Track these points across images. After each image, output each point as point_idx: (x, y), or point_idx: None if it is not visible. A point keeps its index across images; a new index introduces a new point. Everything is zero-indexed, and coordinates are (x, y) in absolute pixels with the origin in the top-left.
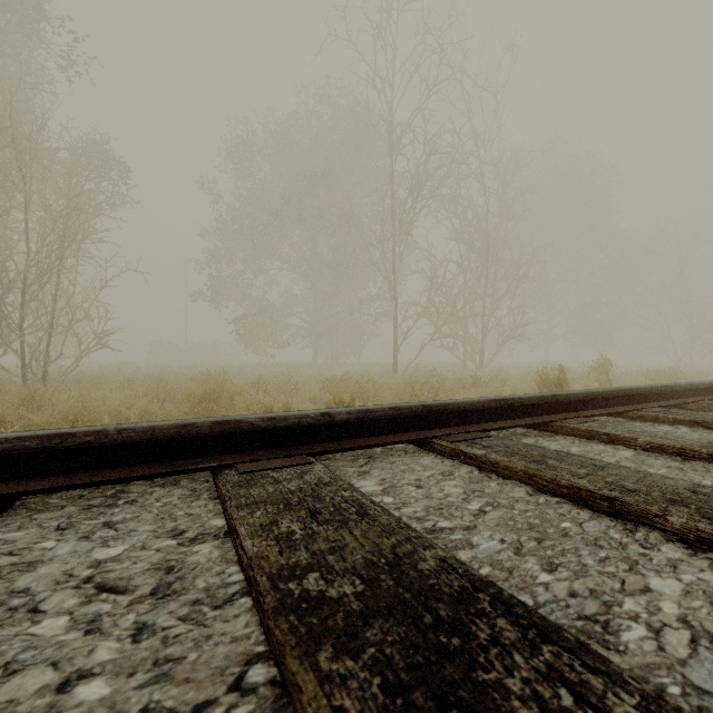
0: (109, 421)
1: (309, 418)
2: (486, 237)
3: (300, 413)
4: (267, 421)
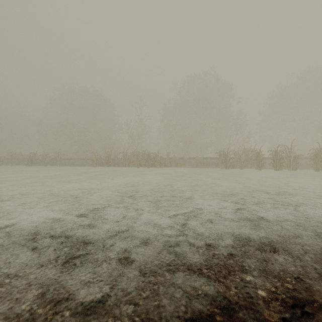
0: None
1: None
2: None
3: None
4: None
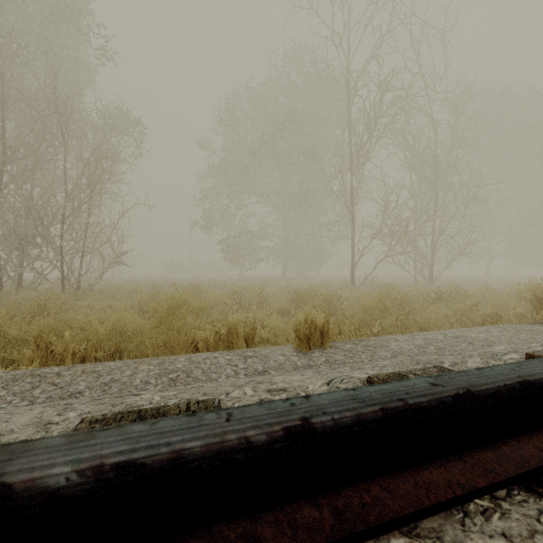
0: (69, 338)
1: (250, 449)
2: (435, 165)
3: (224, 437)
4: (114, 478)
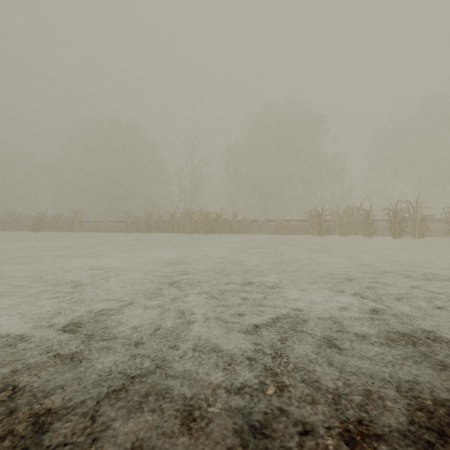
0: None
1: None
2: None
3: None
4: None
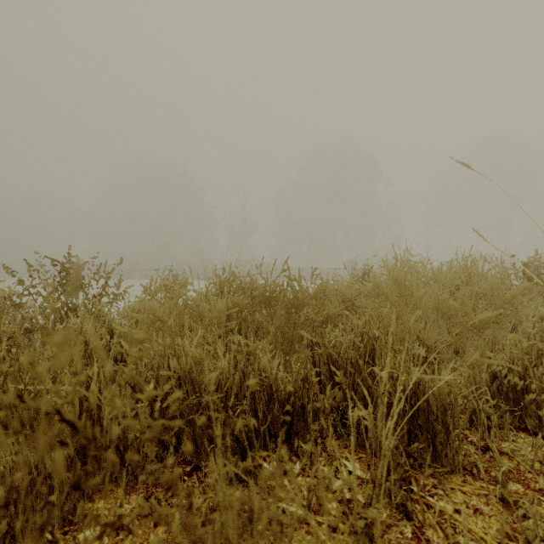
0: None
1: None
2: None
3: None
4: None
